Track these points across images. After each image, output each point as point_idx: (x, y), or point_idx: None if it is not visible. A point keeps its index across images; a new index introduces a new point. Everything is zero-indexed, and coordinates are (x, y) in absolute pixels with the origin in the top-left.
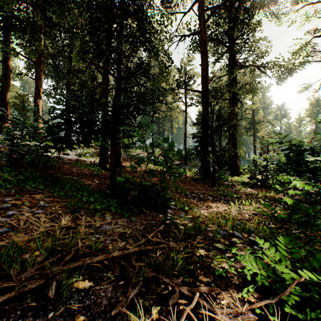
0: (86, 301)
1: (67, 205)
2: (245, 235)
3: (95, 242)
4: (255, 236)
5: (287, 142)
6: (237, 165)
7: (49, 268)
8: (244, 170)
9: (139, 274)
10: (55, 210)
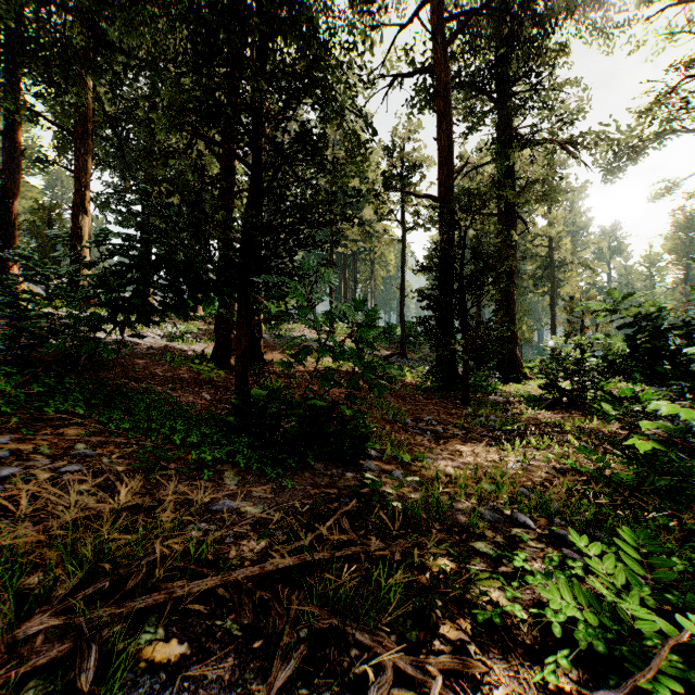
0: (169, 694)
1: (137, 454)
2: (541, 521)
3: (197, 541)
4: (564, 524)
5: (631, 310)
6: (516, 358)
7: (84, 611)
8: (531, 370)
9: (298, 620)
10: (110, 464)
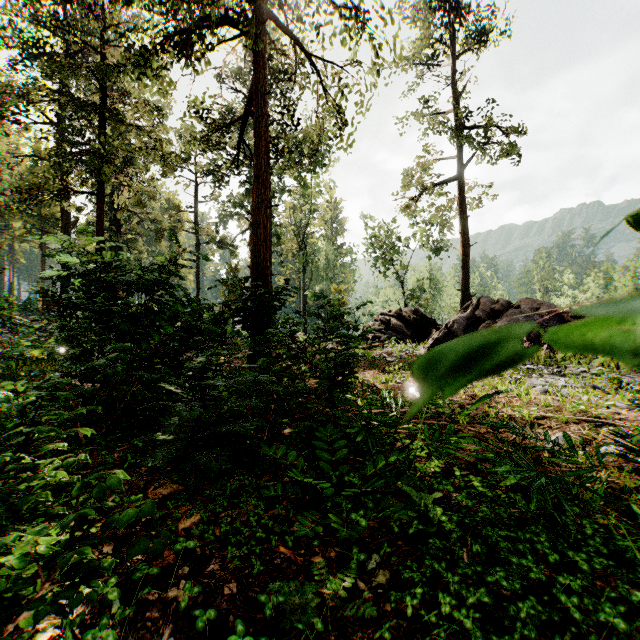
0: None
1: None
2: None
3: None
4: None
5: None
6: None
7: None
8: None
9: None
10: None
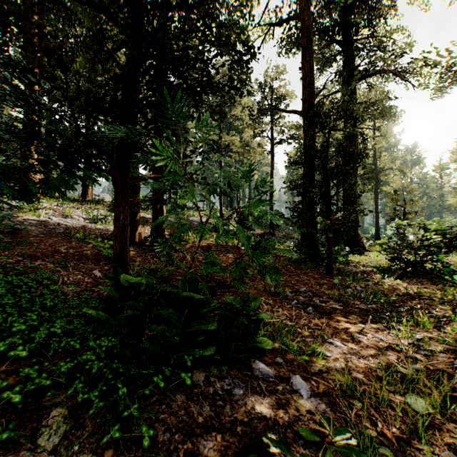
0: None
1: None
2: None
3: None
4: None
5: None
6: (358, 236)
7: None
8: (381, 245)
9: None
10: None
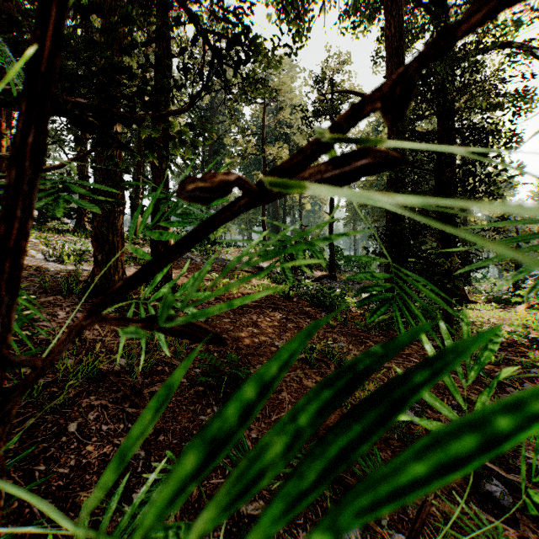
0: None
1: None
2: None
3: None
4: None
5: None
6: None
7: None
8: None
9: None
10: None
